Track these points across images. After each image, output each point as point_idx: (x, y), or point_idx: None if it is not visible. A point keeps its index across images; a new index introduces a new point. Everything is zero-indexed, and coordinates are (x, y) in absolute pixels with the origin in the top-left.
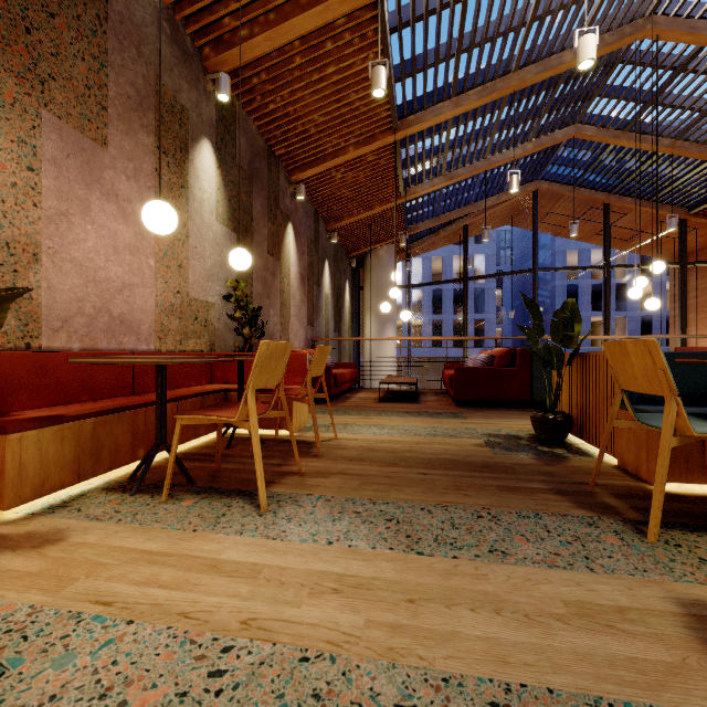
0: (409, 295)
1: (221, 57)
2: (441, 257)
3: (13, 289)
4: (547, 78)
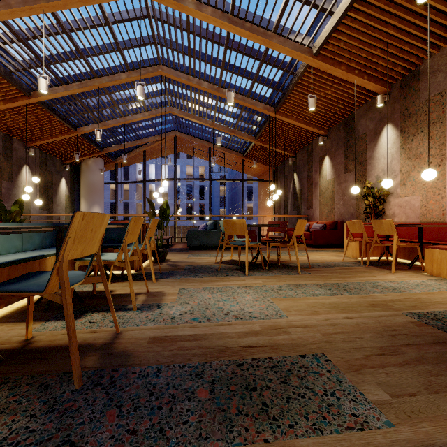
0: (116, 188)
1: None
2: (180, 166)
3: None
4: (124, 84)
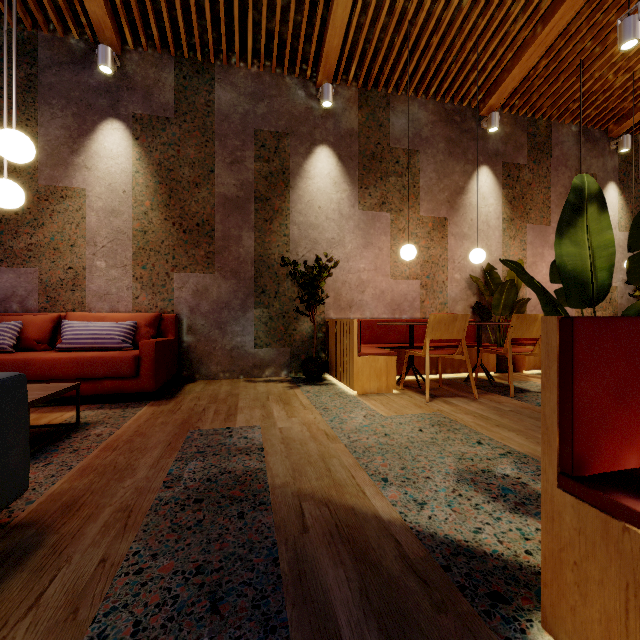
0: None
1: (622, 126)
2: None
3: (524, 299)
4: None
